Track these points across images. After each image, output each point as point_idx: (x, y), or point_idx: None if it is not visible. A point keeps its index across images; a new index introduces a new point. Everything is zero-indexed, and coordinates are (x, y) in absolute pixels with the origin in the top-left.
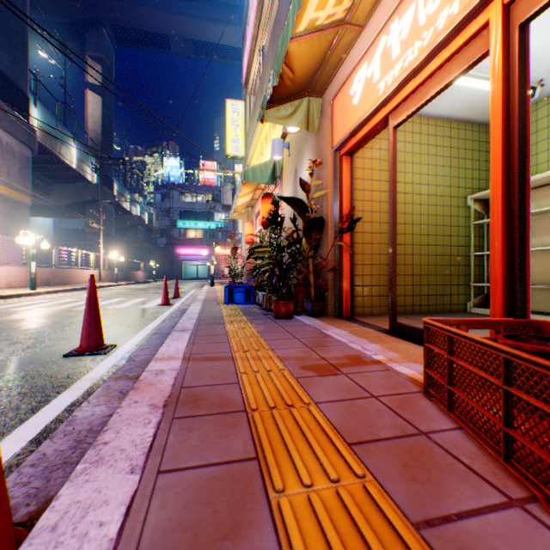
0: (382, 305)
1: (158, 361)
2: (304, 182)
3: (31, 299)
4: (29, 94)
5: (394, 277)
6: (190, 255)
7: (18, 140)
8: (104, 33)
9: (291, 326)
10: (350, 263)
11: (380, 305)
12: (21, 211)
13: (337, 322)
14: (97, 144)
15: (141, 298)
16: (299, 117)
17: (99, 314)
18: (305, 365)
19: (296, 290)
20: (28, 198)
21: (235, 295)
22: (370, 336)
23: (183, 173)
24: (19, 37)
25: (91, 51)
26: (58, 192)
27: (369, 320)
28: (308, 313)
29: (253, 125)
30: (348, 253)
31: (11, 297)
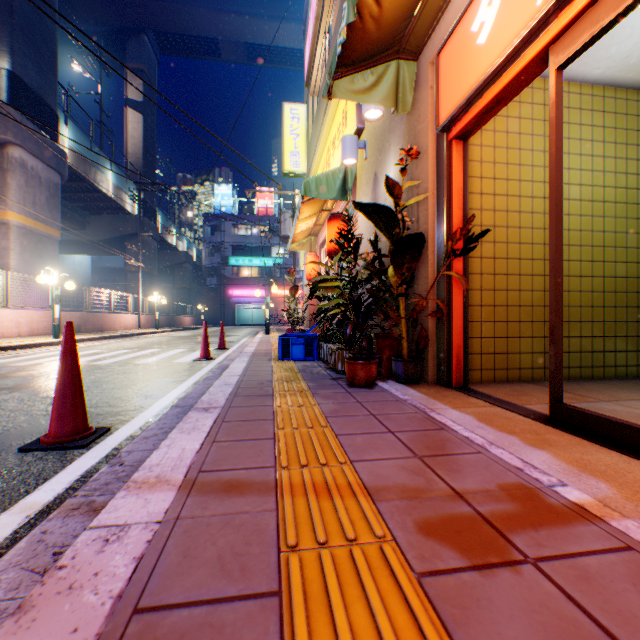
0: (510, 367)
1: (130, 492)
2: (393, 182)
3: (50, 349)
4: (58, 110)
5: (559, 325)
6: (244, 297)
7: (45, 164)
8: (145, 41)
9: (376, 402)
10: (463, 303)
11: (507, 367)
12: (48, 247)
13: (447, 396)
14: (138, 170)
15: (179, 349)
16: (384, 90)
17: (78, 383)
18: (427, 520)
19: (378, 343)
20: (57, 231)
21: (292, 348)
22: (520, 429)
23: (236, 201)
24: (46, 44)
25: (131, 63)
26: (94, 226)
27: (496, 391)
28: (397, 378)
29: (317, 129)
30: (462, 289)
31: (28, 347)
